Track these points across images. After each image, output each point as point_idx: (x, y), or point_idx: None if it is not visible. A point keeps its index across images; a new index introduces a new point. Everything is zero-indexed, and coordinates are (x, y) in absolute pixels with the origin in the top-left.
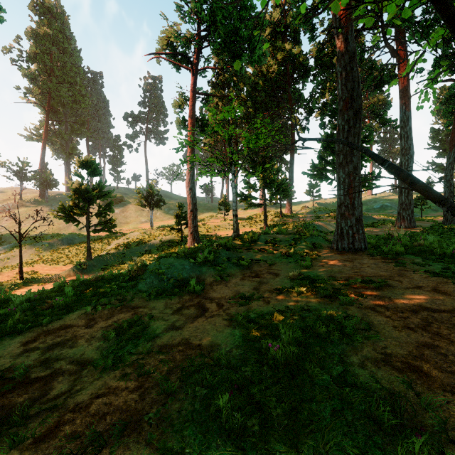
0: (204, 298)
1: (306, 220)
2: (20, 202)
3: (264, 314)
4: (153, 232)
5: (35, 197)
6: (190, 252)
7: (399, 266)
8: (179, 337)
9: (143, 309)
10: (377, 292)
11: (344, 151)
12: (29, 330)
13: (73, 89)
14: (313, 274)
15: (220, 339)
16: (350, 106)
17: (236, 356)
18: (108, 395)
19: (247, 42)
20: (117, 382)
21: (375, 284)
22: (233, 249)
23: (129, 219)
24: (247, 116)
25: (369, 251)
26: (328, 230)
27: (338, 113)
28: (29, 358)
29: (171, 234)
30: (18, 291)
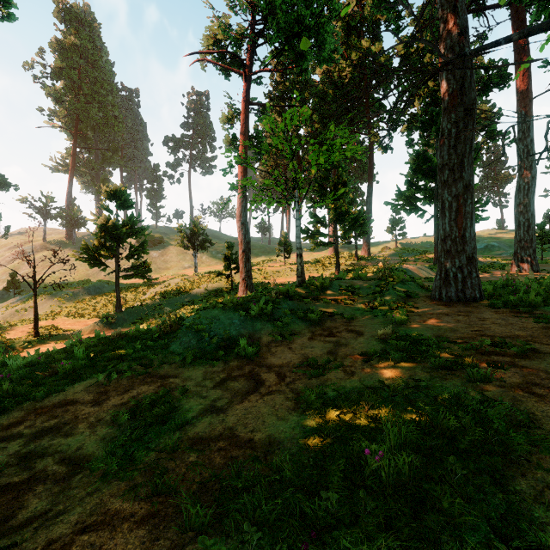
0: (258, 366)
1: (391, 262)
2: (43, 245)
3: (348, 392)
4: (197, 279)
5: (60, 239)
6: (241, 301)
7: (542, 322)
8: (221, 425)
9: (175, 379)
10: (522, 362)
11: (450, 165)
12: (17, 406)
13: (104, 109)
14: (412, 333)
15: (283, 431)
16: (460, 101)
17: (308, 464)
18: (100, 528)
19: (315, 34)
20: (119, 503)
21: (516, 349)
22: (297, 299)
23: (170, 264)
24: (312, 134)
25: (487, 301)
26: (420, 276)
27: (431, 125)
28: (5, 451)
29: (219, 281)
30: (31, 349)
